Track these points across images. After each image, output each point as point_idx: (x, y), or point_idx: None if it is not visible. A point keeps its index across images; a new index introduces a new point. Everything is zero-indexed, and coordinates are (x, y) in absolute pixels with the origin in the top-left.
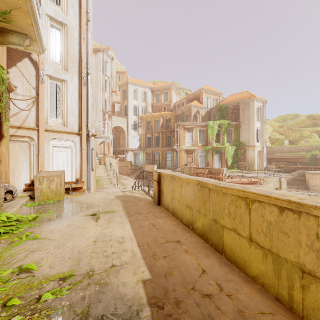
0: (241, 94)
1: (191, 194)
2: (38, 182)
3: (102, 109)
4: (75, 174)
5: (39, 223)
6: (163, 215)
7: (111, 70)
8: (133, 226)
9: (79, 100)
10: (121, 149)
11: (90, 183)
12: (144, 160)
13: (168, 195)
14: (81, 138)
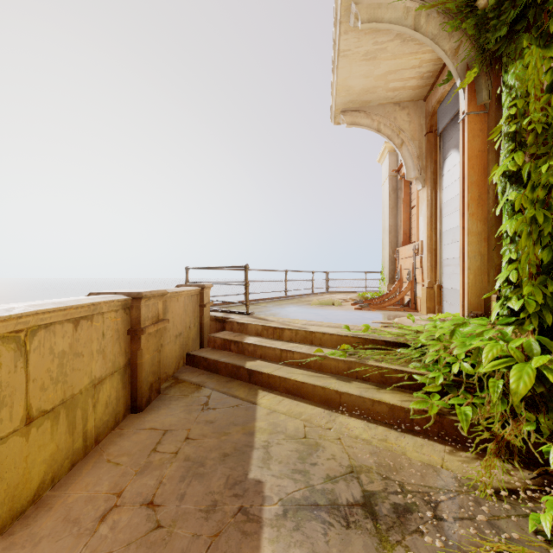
0: None
1: None
2: None
3: None
4: None
5: None
6: None
7: None
8: None
9: None
10: None
11: None
12: None
13: None
14: None
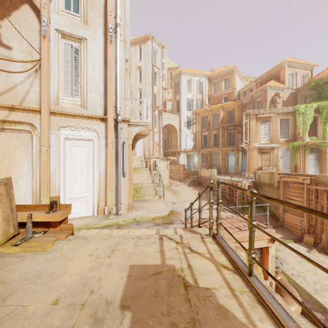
0: None
1: None
2: None
3: (151, 105)
4: (99, 181)
5: None
6: None
7: (161, 60)
8: None
9: (104, 68)
10: (172, 150)
11: (120, 196)
12: (200, 163)
13: None
14: (107, 125)
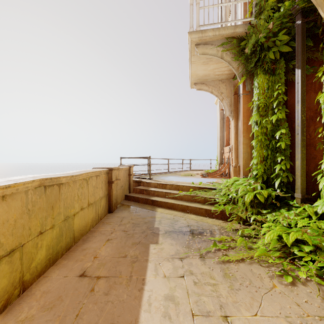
0: None
1: (18, 216)
2: None
3: None
4: None
5: None
6: None
7: None
8: None
9: None
10: None
11: None
12: None
13: None
14: None
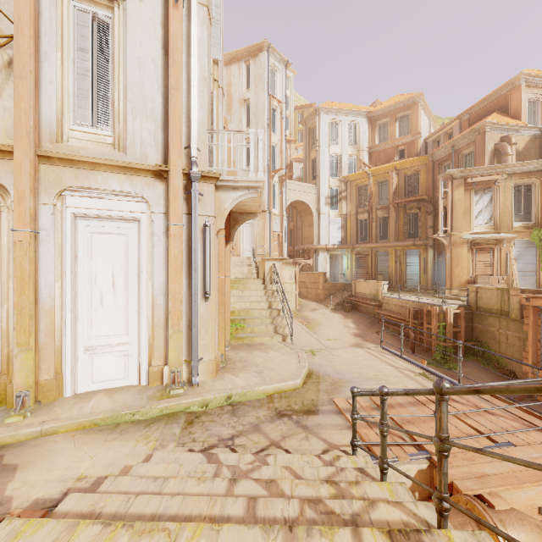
0: None
1: None
2: None
3: (267, 167)
4: (151, 311)
5: None
6: None
7: (284, 88)
8: None
9: (165, 64)
10: (304, 247)
11: (196, 344)
12: (353, 270)
13: None
14: (168, 186)
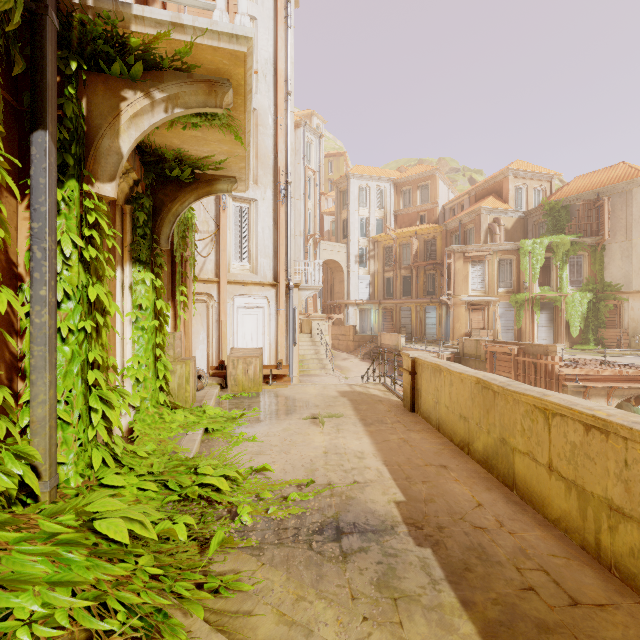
0: (609, 172)
1: (466, 397)
2: (231, 365)
3: (303, 231)
4: (269, 351)
5: (247, 422)
6: (421, 428)
7: (318, 158)
8: (375, 440)
9: (274, 228)
10: (336, 302)
11: (292, 367)
12: (380, 324)
13: (429, 397)
14: (278, 291)
